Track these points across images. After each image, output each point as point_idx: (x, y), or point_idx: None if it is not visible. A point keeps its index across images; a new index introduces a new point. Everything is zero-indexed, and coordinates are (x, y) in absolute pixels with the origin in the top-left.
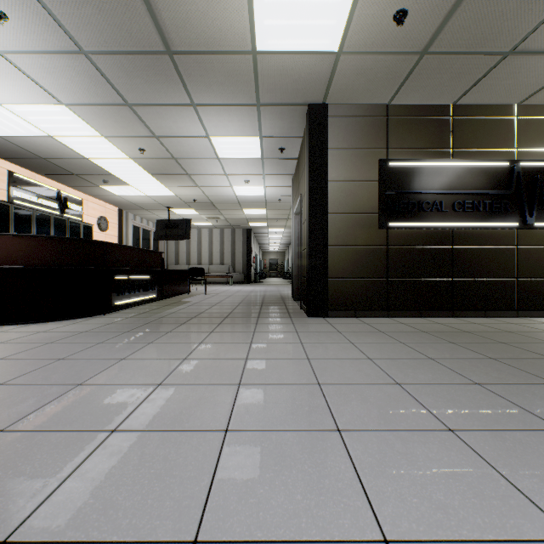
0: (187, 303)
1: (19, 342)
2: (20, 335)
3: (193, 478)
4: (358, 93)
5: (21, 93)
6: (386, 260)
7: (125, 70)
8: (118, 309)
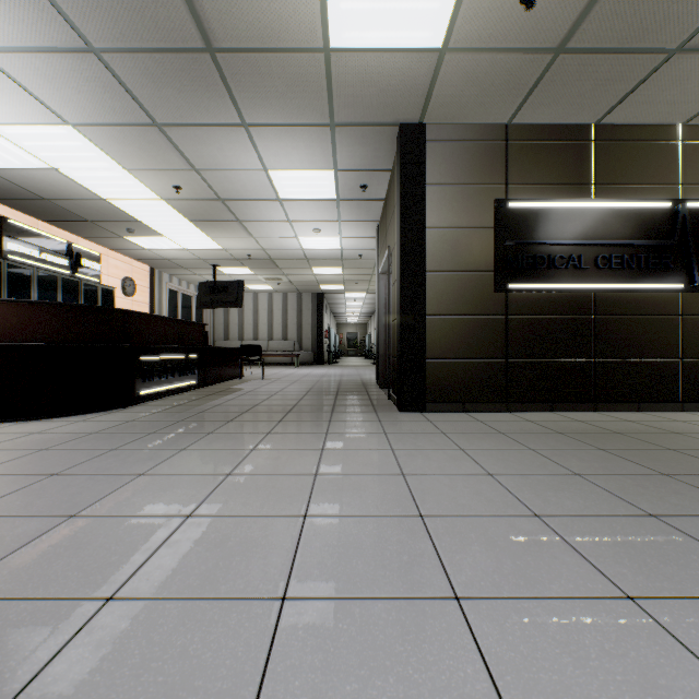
0: (238, 391)
1: (1, 448)
2: (5, 438)
3: (226, 695)
4: (467, 109)
5: (11, 109)
6: (505, 335)
7: (151, 76)
8: (144, 401)
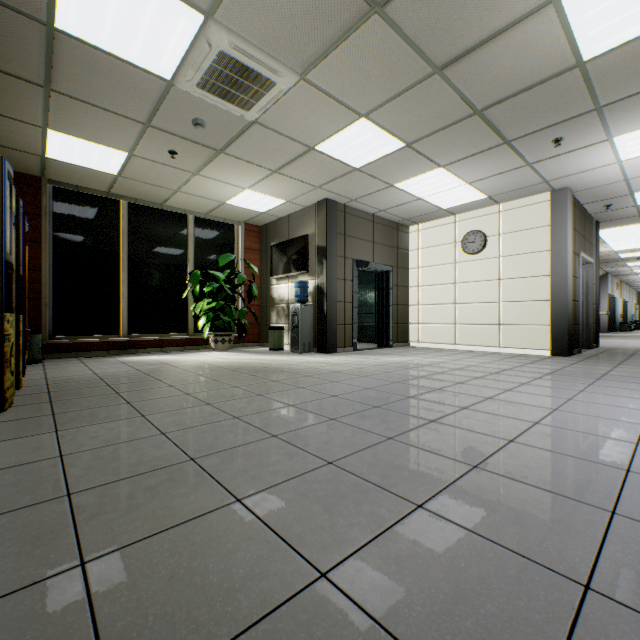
0: None
1: None
2: None
3: None
4: None
5: None
6: None
7: None
8: None
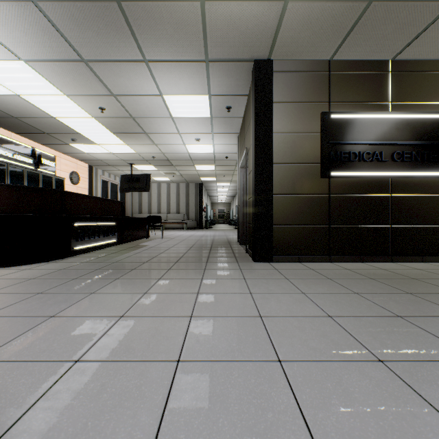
0: (144, 247)
1: None
2: None
3: None
4: (302, 48)
5: None
6: (328, 208)
7: (75, 21)
8: (77, 254)
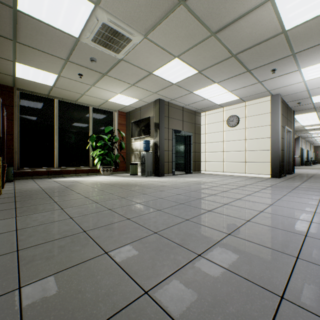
0: None
1: None
2: None
3: None
4: None
5: None
6: None
7: None
8: None
